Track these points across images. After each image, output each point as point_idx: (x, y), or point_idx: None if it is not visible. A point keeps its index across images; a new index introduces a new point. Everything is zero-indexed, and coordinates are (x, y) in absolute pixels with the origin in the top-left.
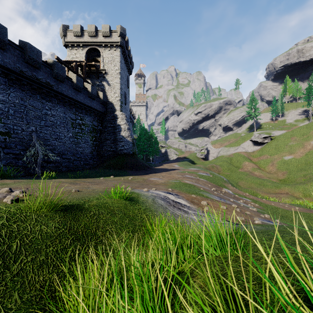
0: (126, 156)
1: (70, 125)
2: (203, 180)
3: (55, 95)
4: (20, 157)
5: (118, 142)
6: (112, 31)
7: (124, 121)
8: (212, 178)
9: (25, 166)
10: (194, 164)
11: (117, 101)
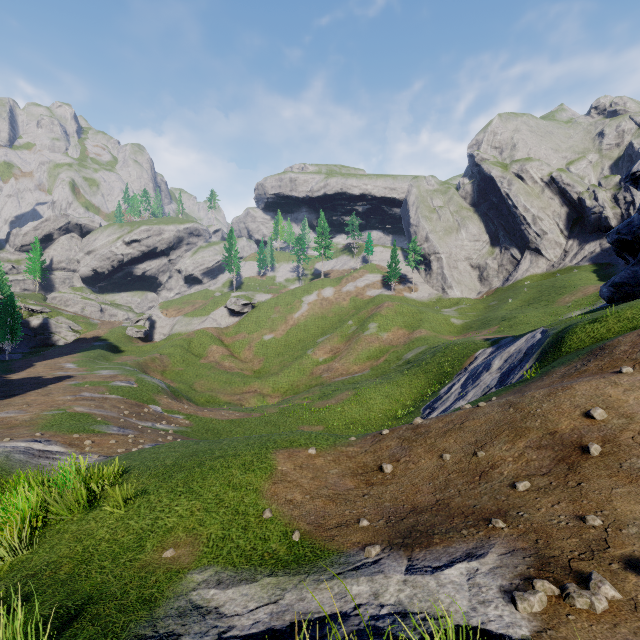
0: None
1: None
2: (116, 398)
3: None
4: None
5: None
6: None
7: None
8: (136, 390)
9: None
10: (120, 352)
11: None
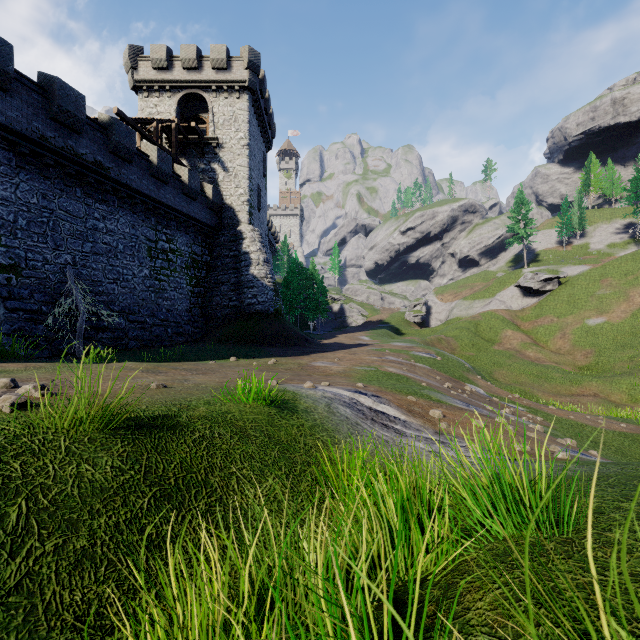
0: (261, 317)
1: (146, 252)
2: (424, 367)
3: (114, 188)
4: (41, 318)
5: (244, 288)
6: (233, 57)
7: (258, 245)
8: (441, 363)
9: (50, 337)
10: (401, 334)
11: (242, 205)
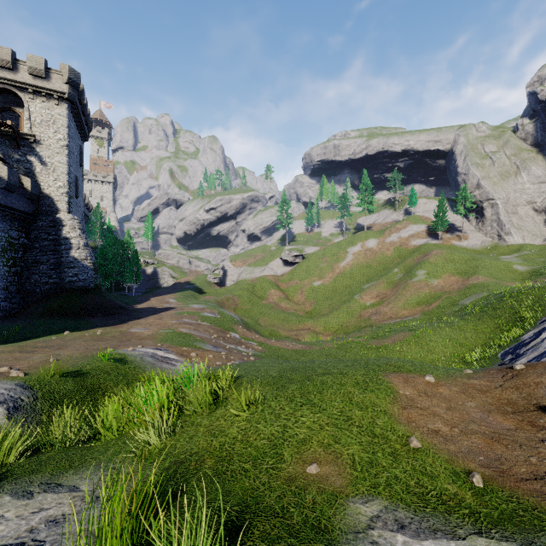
0: (83, 292)
1: None
2: (206, 325)
3: None
4: None
5: (65, 267)
6: (51, 69)
7: (78, 232)
8: (219, 320)
9: None
10: (203, 293)
11: (61, 195)
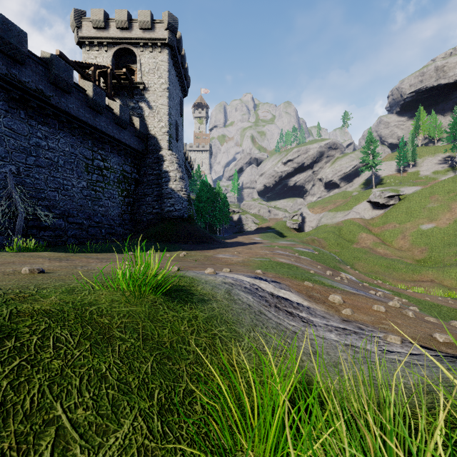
0: (177, 221)
1: (83, 168)
2: (306, 259)
3: (55, 114)
4: None
5: (164, 198)
6: (156, 20)
7: (175, 166)
8: (319, 256)
9: None
10: (284, 237)
11: (163, 135)
